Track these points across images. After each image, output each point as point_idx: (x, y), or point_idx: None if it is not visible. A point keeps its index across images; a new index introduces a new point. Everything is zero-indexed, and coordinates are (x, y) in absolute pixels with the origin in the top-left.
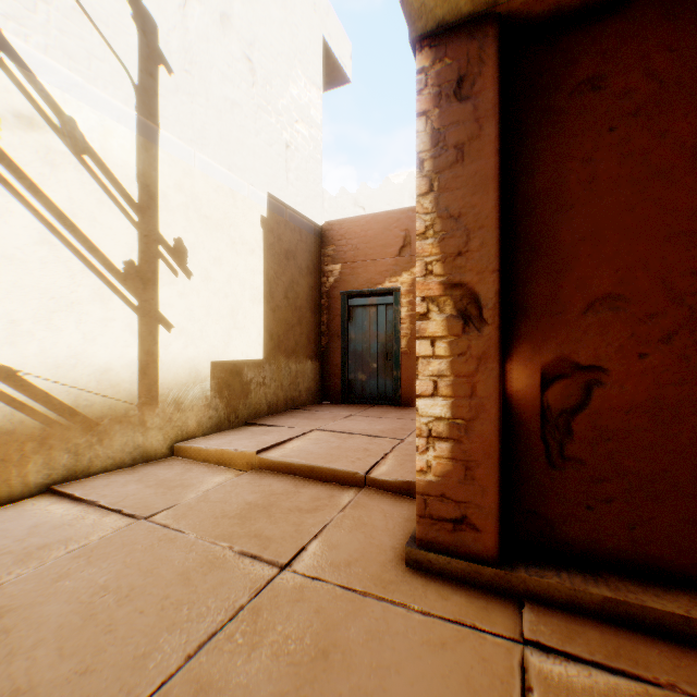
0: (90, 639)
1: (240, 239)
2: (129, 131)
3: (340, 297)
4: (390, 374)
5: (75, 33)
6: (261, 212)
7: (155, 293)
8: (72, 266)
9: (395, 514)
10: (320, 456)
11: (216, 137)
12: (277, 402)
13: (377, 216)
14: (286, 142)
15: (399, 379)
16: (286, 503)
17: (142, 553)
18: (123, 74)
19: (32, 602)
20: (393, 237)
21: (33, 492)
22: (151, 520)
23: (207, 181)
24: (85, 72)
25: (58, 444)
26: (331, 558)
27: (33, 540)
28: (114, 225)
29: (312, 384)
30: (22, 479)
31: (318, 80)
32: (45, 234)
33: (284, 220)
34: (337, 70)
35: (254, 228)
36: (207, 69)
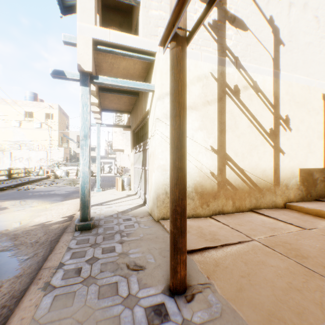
0: None
1: (311, 108)
2: (270, 77)
3: None
4: None
5: (256, 50)
6: (321, 92)
7: (278, 140)
8: (255, 133)
9: None
10: None
11: (300, 64)
12: None
13: None
14: None
15: None
16: None
17: (323, 241)
18: (268, 56)
19: (295, 243)
20: None
21: (246, 210)
22: (310, 230)
23: (297, 86)
24: (258, 62)
25: (252, 195)
26: None
27: (267, 225)
28: (266, 116)
29: None
30: (244, 205)
31: None
32: (249, 124)
33: None
34: None
35: (317, 101)
36: (297, 34)
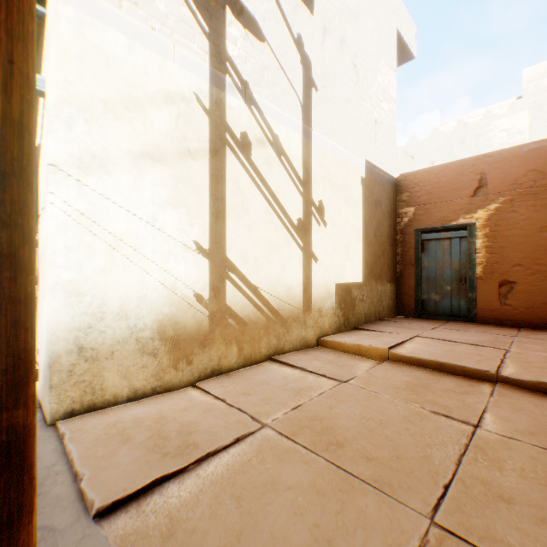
0: (383, 442)
1: (350, 196)
2: (298, 135)
3: (413, 233)
4: (463, 295)
5: (277, 82)
6: (361, 175)
7: (309, 238)
8: (276, 224)
9: (543, 406)
10: (442, 356)
11: (338, 127)
12: (370, 314)
13: (450, 164)
14: (375, 118)
15: (473, 300)
16: (437, 386)
17: (365, 402)
18: (296, 100)
19: (329, 417)
20: (467, 181)
21: (262, 359)
22: (349, 383)
23: (333, 158)
24: (281, 105)
25: (271, 332)
26: (511, 427)
27: (291, 385)
28: (293, 197)
29: (390, 302)
30: (258, 350)
31: (394, 64)
32: (266, 207)
33: (374, 178)
34: (404, 51)
35: (357, 186)
36: (333, 81)
